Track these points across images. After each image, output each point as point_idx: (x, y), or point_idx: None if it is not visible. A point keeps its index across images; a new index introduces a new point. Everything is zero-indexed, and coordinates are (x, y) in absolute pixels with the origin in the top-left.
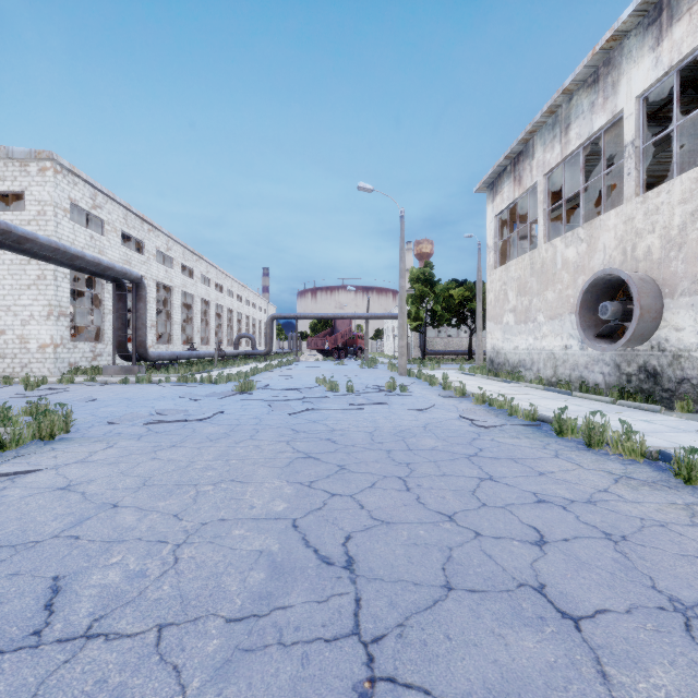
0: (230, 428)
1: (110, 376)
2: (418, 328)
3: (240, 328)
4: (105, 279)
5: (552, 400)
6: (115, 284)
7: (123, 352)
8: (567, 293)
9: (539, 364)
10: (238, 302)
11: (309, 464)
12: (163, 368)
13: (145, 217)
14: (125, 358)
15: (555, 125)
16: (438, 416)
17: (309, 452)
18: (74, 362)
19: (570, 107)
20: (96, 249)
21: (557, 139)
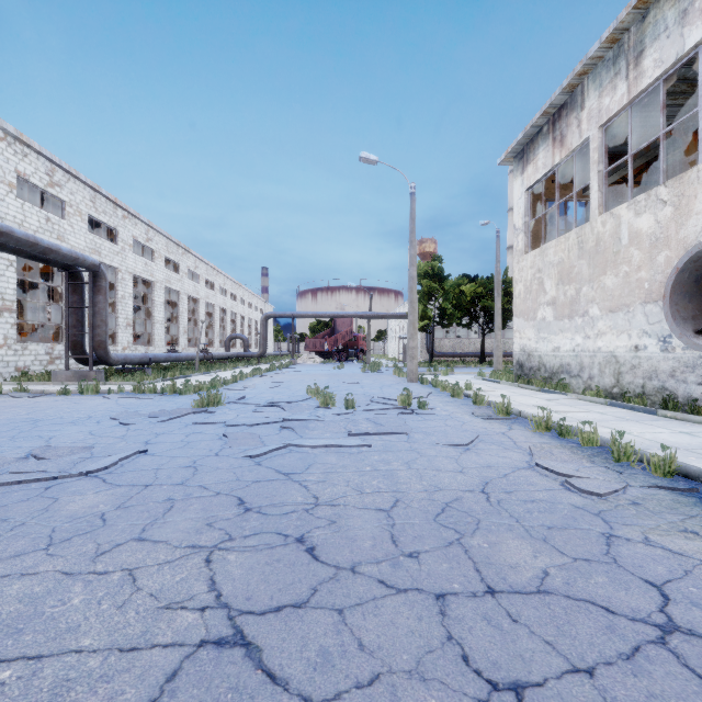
0: (125, 496)
1: (61, 384)
2: (425, 328)
3: (234, 329)
4: (53, 266)
5: (639, 424)
6: (67, 272)
7: (79, 355)
8: (639, 277)
9: (592, 370)
10: (231, 301)
11: (218, 695)
12: (125, 373)
13: (118, 201)
14: (82, 361)
15: (618, 58)
16: (494, 459)
17: (242, 605)
18: (23, 366)
19: (644, 27)
20: (54, 234)
21: (622, 75)
